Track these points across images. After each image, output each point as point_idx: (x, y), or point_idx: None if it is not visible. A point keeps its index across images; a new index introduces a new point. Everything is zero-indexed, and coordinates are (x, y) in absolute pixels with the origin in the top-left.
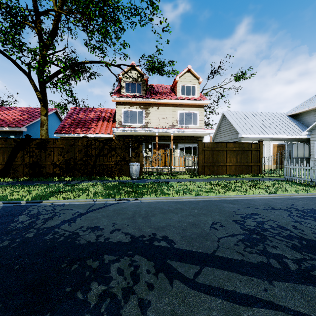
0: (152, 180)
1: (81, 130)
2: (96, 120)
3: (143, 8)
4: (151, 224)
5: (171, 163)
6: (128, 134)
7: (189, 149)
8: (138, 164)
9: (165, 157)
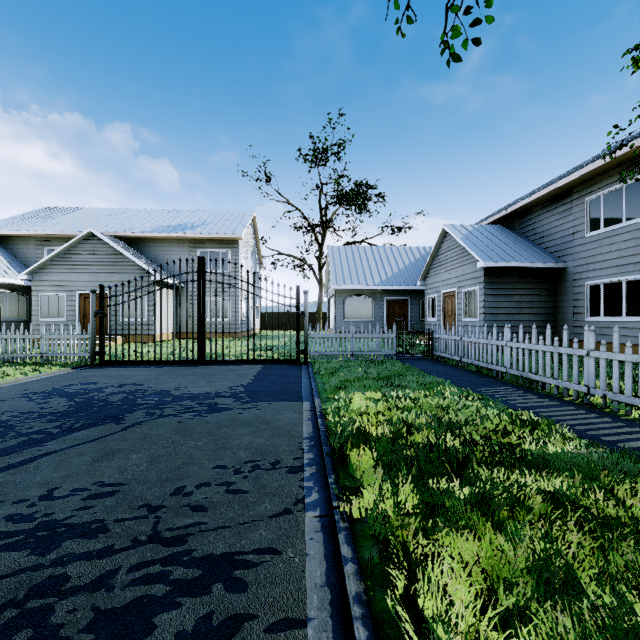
0: None
1: None
2: None
3: None
4: None
5: None
6: None
7: None
8: None
9: None
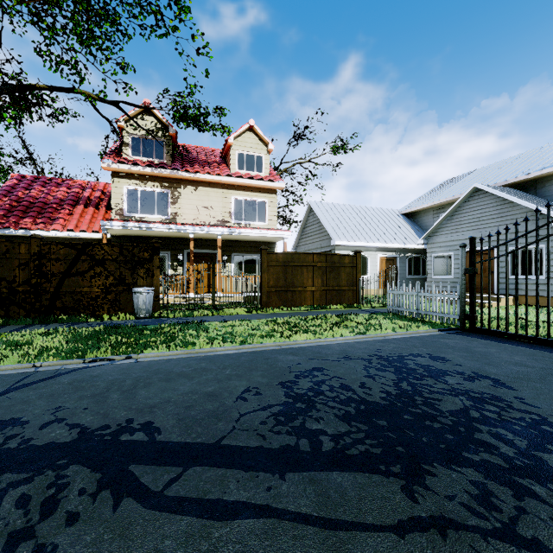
0: (177, 319)
1: (34, 222)
2: (70, 204)
3: (158, 5)
4: (133, 402)
5: (213, 288)
6: (136, 233)
7: (252, 263)
8: (150, 291)
9: (209, 277)
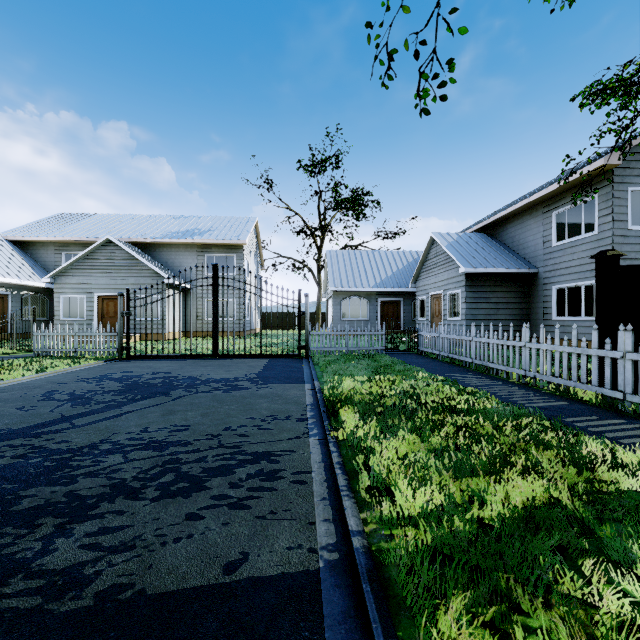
0: None
1: None
2: None
3: None
4: None
5: None
6: None
7: None
8: None
9: None
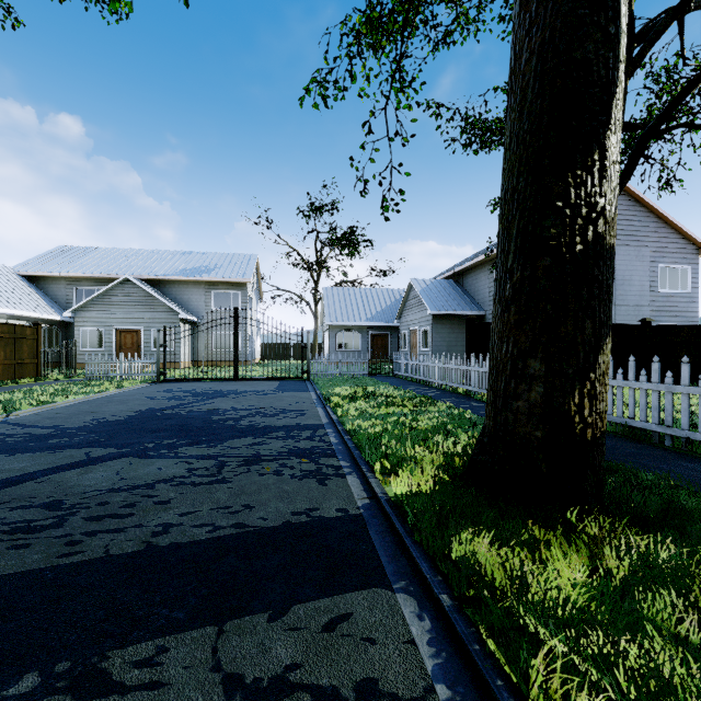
0: None
1: None
2: None
3: None
4: (120, 410)
5: None
6: None
7: None
8: None
9: None
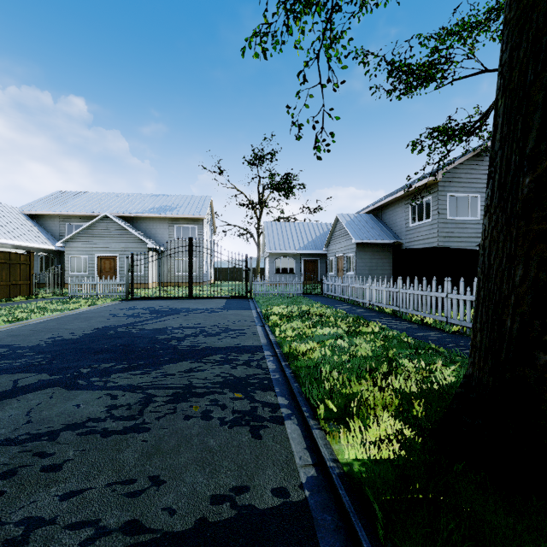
0: None
1: None
2: None
3: None
4: (80, 328)
5: None
6: None
7: None
8: None
9: None
